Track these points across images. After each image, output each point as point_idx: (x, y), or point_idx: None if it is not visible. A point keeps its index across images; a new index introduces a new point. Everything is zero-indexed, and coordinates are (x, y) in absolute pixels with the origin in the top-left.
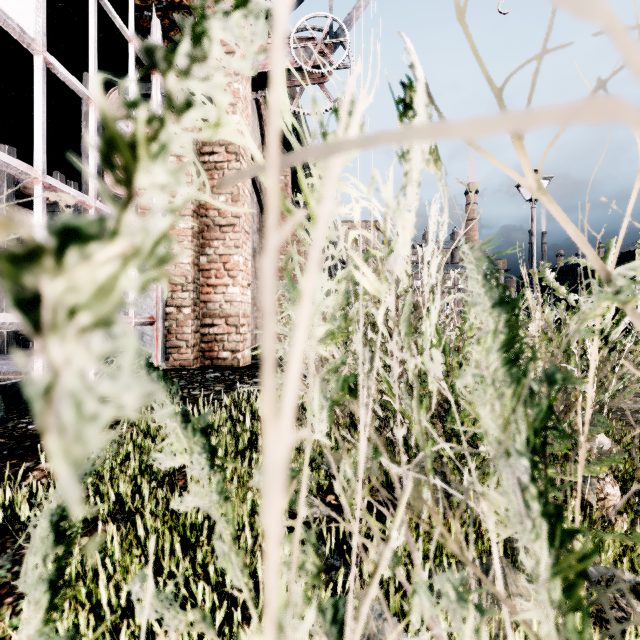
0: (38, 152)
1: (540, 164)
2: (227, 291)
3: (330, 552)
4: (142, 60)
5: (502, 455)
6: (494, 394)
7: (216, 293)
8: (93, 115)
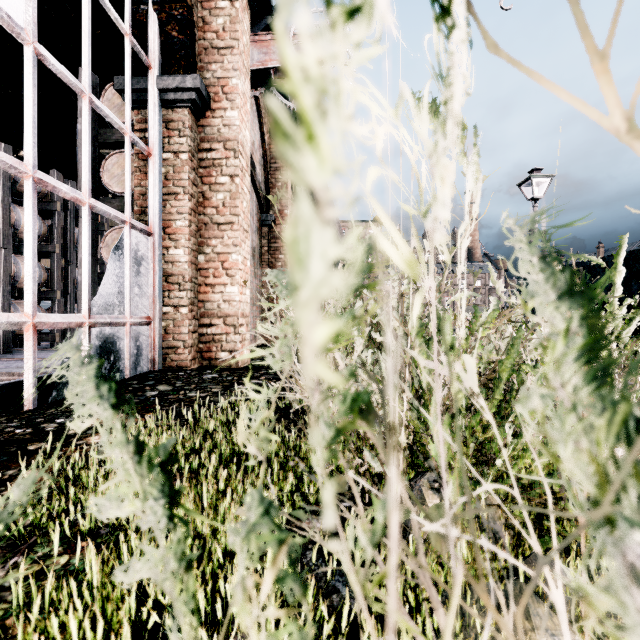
0: (28, 146)
1: (633, 94)
2: (225, 290)
3: (331, 572)
4: (138, 54)
5: (601, 524)
6: (578, 426)
7: (214, 292)
8: (87, 109)
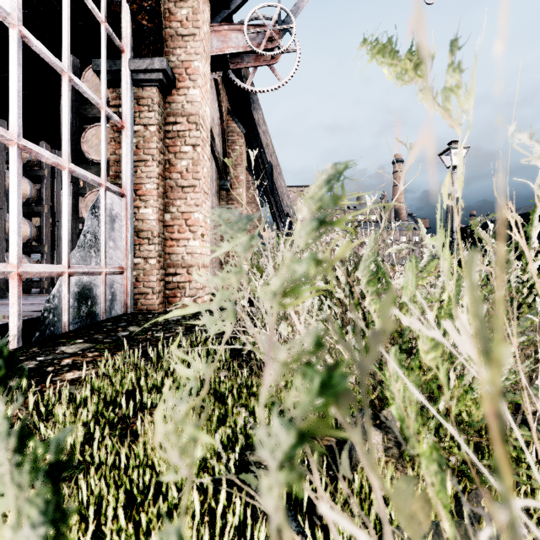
0: (13, 117)
1: None
2: (188, 244)
3: None
4: (112, 40)
5: None
6: None
7: (179, 246)
8: (66, 86)
